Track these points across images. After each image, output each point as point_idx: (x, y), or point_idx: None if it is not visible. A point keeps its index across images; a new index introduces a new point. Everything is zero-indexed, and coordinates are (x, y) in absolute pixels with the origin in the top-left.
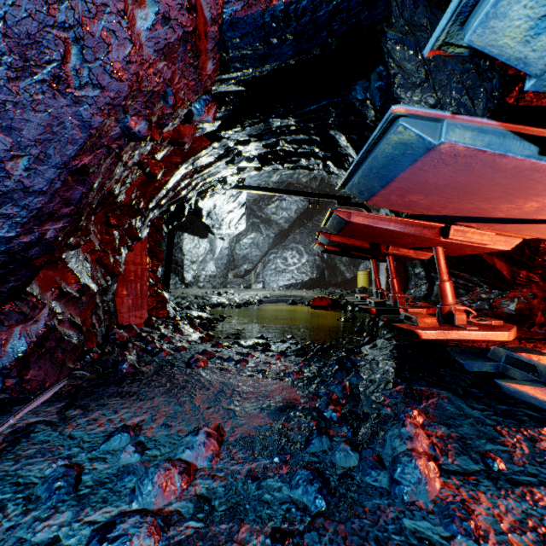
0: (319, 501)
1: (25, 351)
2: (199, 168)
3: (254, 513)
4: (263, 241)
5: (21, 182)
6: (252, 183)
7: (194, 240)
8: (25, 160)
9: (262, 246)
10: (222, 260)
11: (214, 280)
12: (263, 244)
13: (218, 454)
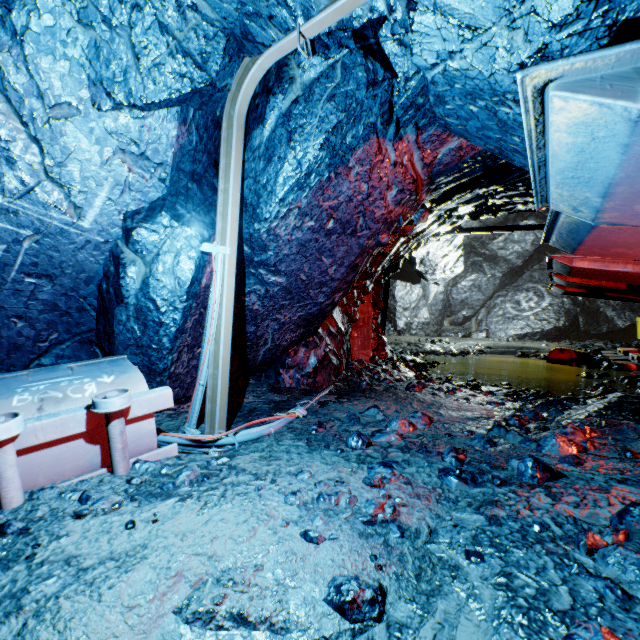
0: (486, 445)
1: (316, 364)
2: (414, 235)
3: (448, 443)
4: (486, 282)
5: (331, 276)
6: None
7: (406, 286)
8: (335, 267)
9: (485, 288)
10: (436, 306)
11: (427, 327)
12: (486, 286)
13: (429, 425)
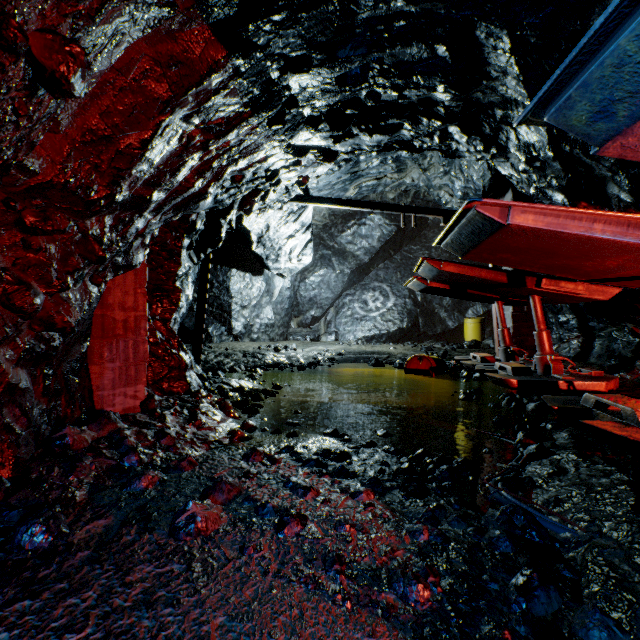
0: None
1: None
2: (215, 126)
3: None
4: (335, 278)
5: None
6: None
7: (245, 277)
8: None
9: (334, 285)
10: (282, 304)
11: (272, 330)
12: (335, 283)
13: None
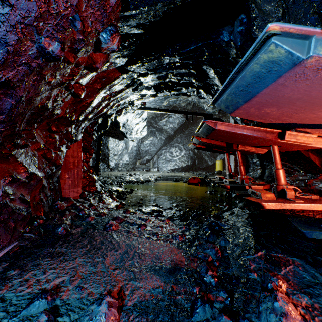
0: None
1: None
2: (114, 93)
3: None
4: (157, 142)
5: None
6: (151, 107)
7: (116, 141)
8: None
9: (157, 145)
10: (132, 154)
11: (128, 166)
12: (157, 144)
13: None
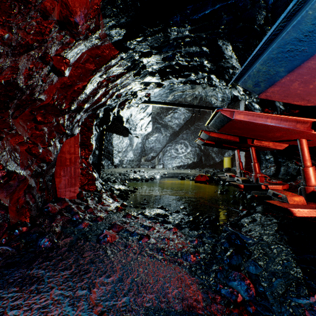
0: None
1: None
2: (112, 78)
3: None
4: (162, 138)
5: None
6: None
7: (120, 138)
8: None
9: (162, 141)
10: (137, 150)
11: (132, 163)
12: (162, 140)
13: None
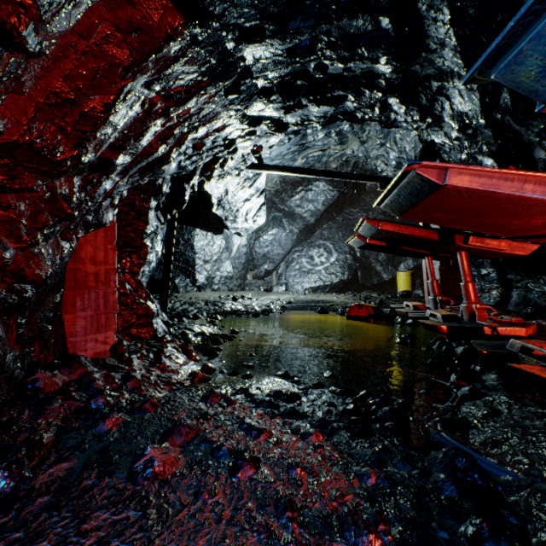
0: None
1: None
2: (175, 94)
3: None
4: (285, 237)
5: None
6: None
7: (208, 236)
8: None
9: (284, 243)
10: (239, 259)
11: (230, 281)
12: (285, 241)
13: None
